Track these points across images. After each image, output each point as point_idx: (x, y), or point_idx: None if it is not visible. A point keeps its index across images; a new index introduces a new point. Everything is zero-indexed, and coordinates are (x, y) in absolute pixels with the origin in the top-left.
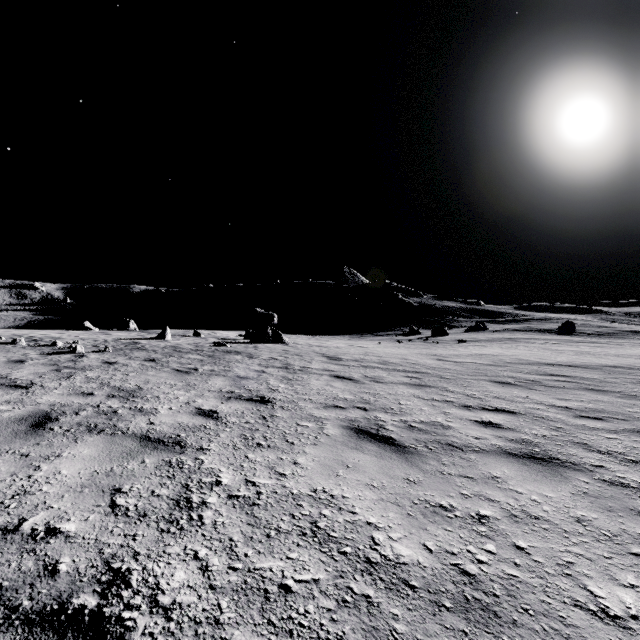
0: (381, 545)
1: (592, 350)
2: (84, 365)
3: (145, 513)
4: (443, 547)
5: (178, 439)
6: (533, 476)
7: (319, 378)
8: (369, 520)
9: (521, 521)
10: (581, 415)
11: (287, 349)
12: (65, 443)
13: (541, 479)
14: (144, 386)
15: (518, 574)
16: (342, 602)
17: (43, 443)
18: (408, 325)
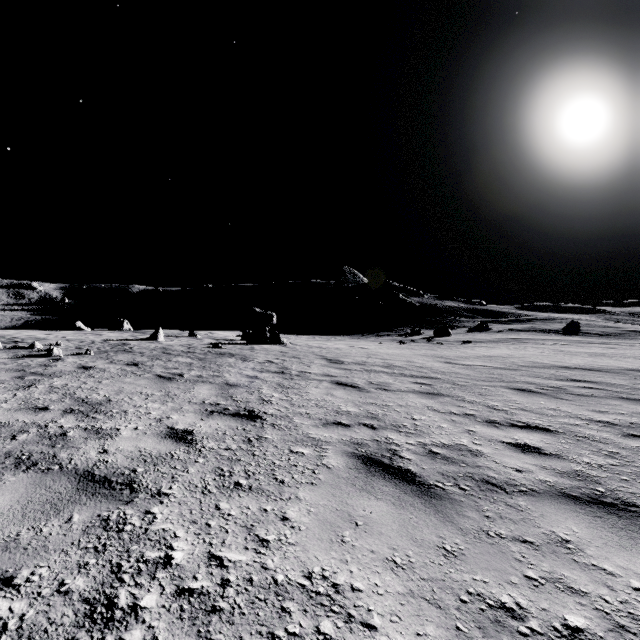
0: None
1: (606, 352)
2: (55, 371)
3: (29, 637)
4: None
5: (131, 477)
6: (616, 538)
7: (318, 385)
8: None
9: None
10: (630, 433)
11: (285, 351)
12: None
13: (629, 544)
14: (114, 397)
15: None
16: None
17: None
18: (409, 325)
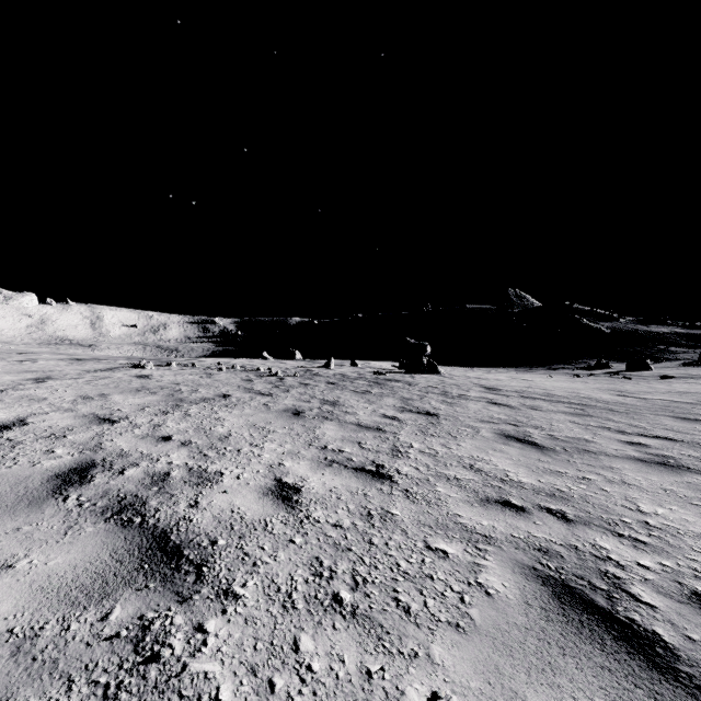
0: (511, 476)
1: None
2: (289, 384)
3: (379, 451)
4: (550, 482)
5: (379, 428)
6: (649, 471)
7: (476, 403)
8: (506, 469)
9: (615, 483)
10: None
11: (443, 379)
12: (318, 423)
13: (655, 473)
14: (339, 399)
15: (593, 495)
16: (486, 485)
17: (307, 422)
18: (594, 357)
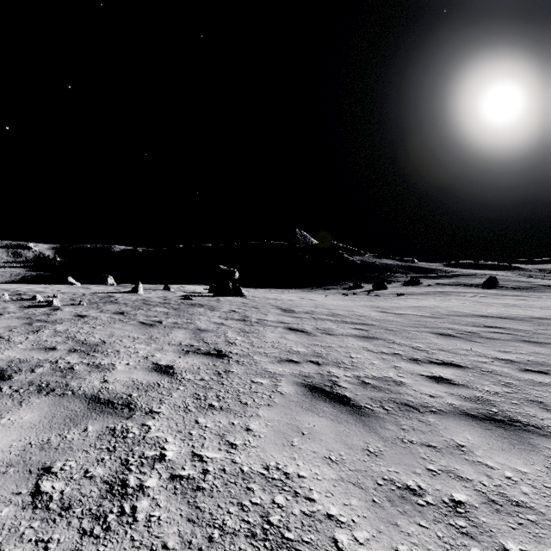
0: None
1: (517, 303)
2: (56, 318)
3: (70, 504)
4: None
5: (129, 400)
6: (499, 444)
7: (274, 330)
8: (329, 511)
9: (502, 510)
10: (526, 369)
11: (246, 302)
12: (8, 406)
13: (509, 448)
14: (107, 340)
15: None
16: None
17: None
18: (352, 280)
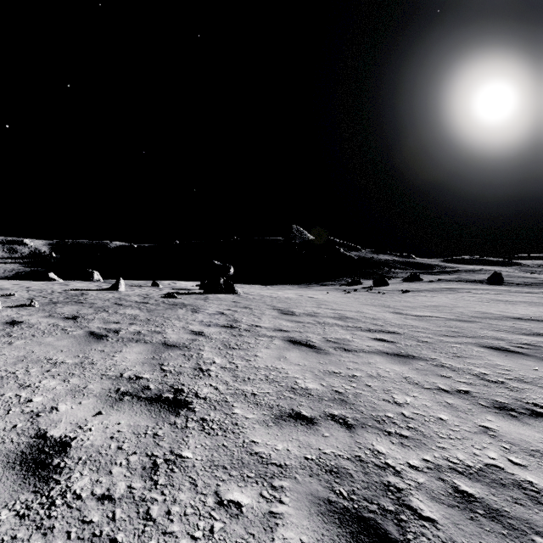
0: None
1: (542, 301)
2: None
3: None
4: None
5: None
6: None
7: (269, 344)
8: None
9: None
10: None
11: (238, 300)
12: None
13: None
14: (6, 369)
15: None
16: None
17: None
18: (350, 276)
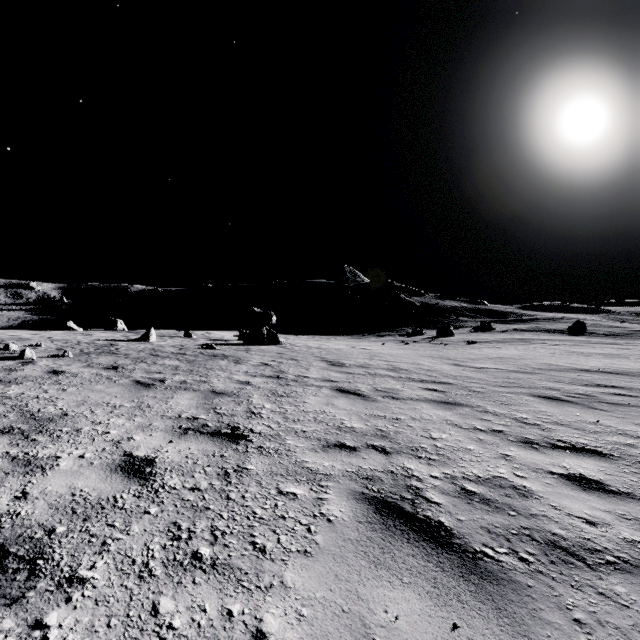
0: None
1: (621, 353)
2: (18, 376)
3: None
4: None
5: (41, 545)
6: None
7: (317, 393)
8: None
9: None
10: None
11: (282, 352)
12: None
13: None
14: (72, 410)
15: None
16: None
17: None
18: (411, 325)
